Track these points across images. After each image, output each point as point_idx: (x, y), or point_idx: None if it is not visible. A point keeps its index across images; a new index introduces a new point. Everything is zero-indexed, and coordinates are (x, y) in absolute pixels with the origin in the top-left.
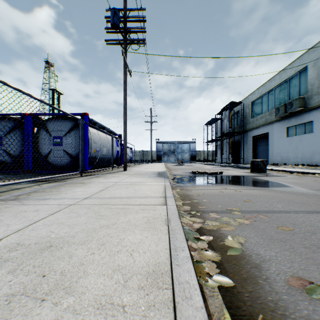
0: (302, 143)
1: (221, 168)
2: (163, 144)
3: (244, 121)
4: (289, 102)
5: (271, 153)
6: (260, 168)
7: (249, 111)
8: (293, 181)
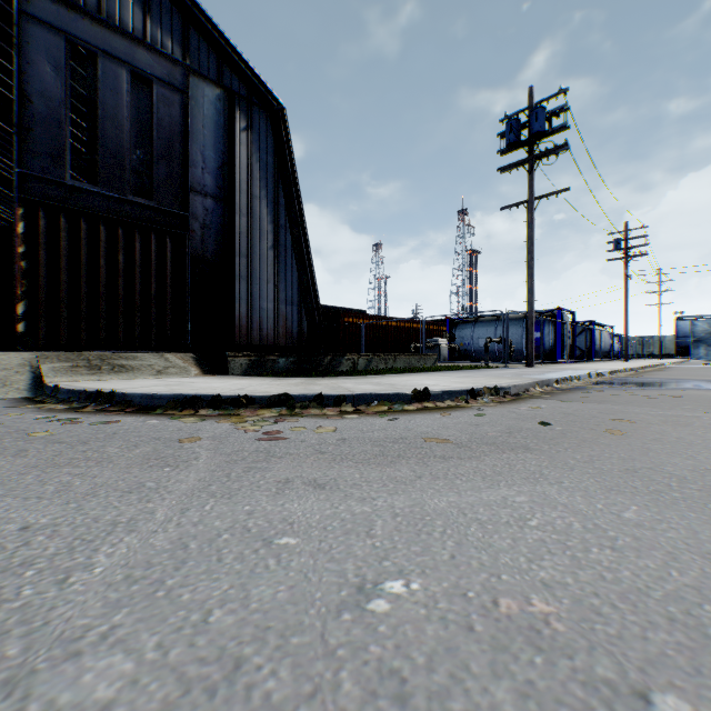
0: None
1: None
2: (694, 322)
3: None
4: None
5: None
6: None
7: None
8: None
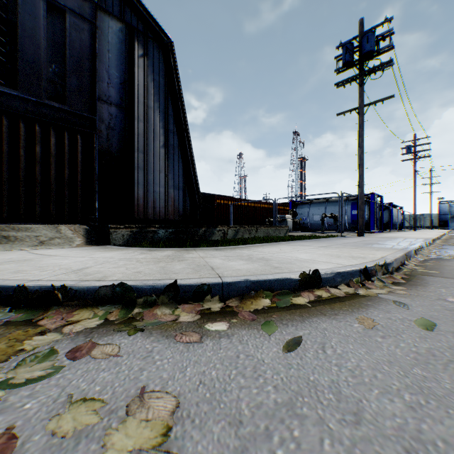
0: None
1: None
2: (451, 205)
3: None
4: None
5: None
6: None
7: None
8: None
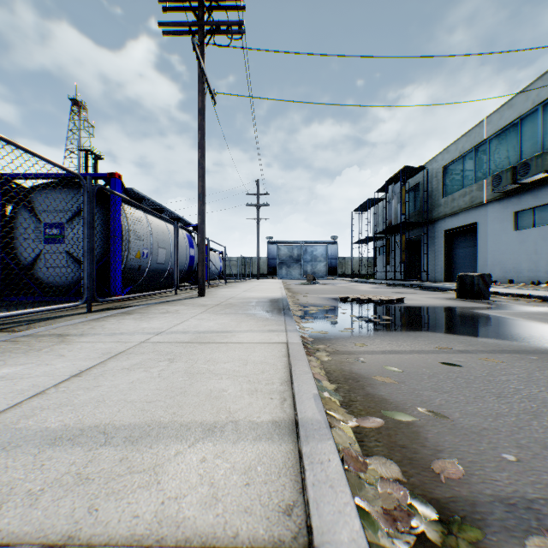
0: (547, 242)
1: (391, 289)
2: (280, 246)
3: (428, 202)
4: (523, 163)
5: (482, 262)
6: (478, 290)
7: (439, 184)
8: None
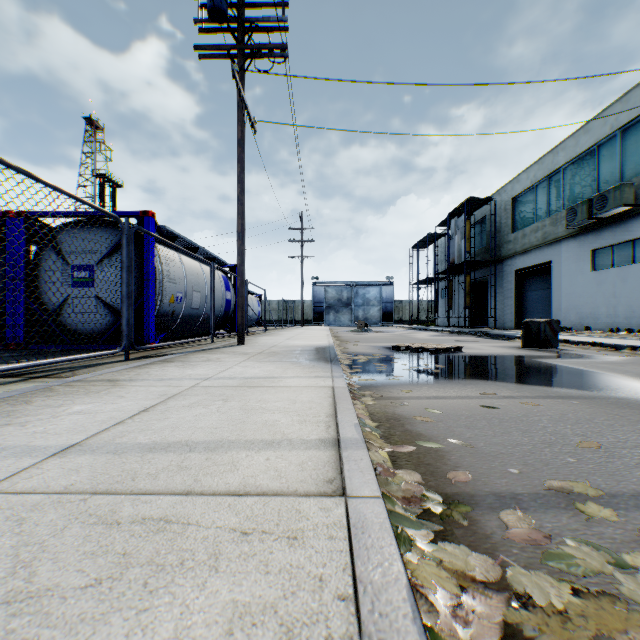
0: (627, 284)
1: (452, 337)
2: (327, 288)
3: (496, 238)
4: (600, 196)
5: (556, 306)
6: (545, 338)
7: (508, 218)
8: None
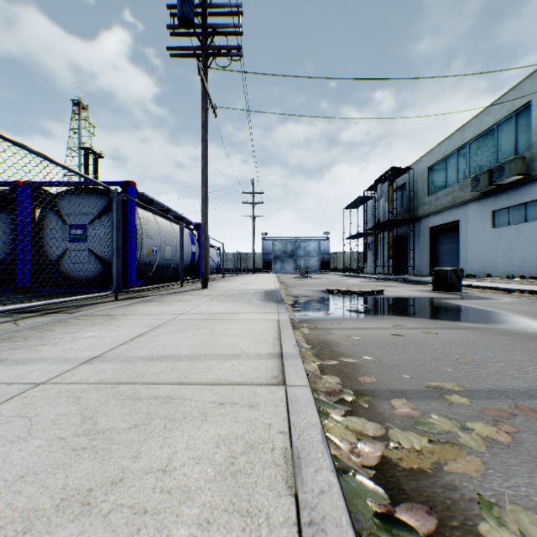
0: (520, 239)
1: (377, 282)
2: (274, 242)
3: (414, 201)
4: (498, 166)
5: (463, 257)
6: (451, 283)
7: (424, 184)
8: (524, 309)
